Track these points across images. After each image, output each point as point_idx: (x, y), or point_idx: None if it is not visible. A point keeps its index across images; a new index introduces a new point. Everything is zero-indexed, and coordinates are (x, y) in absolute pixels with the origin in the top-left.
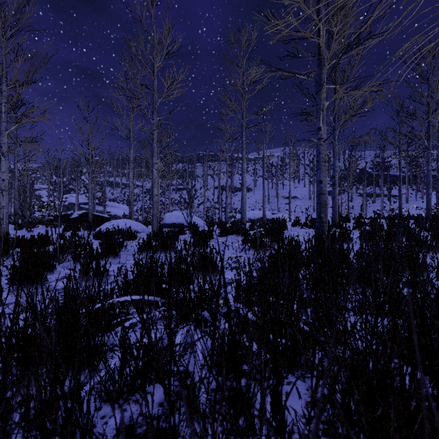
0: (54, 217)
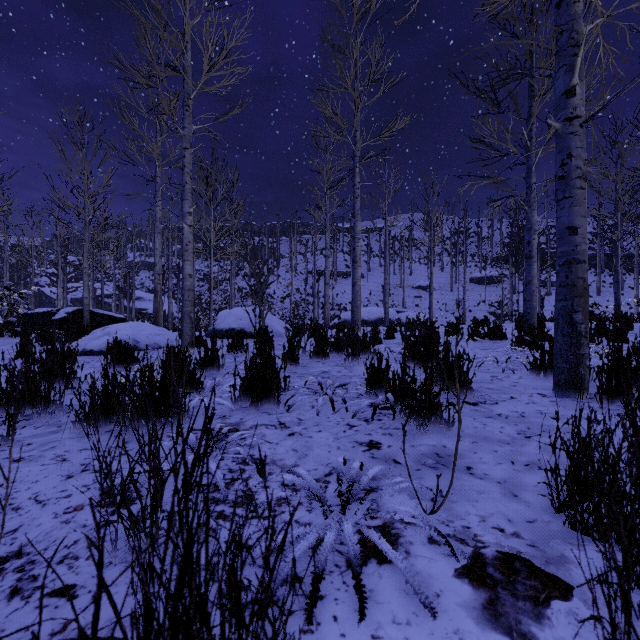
0: (28, 317)
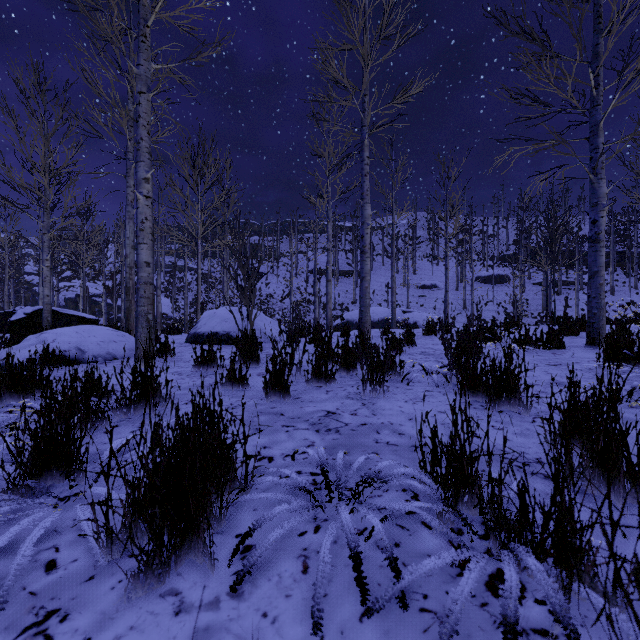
0: None
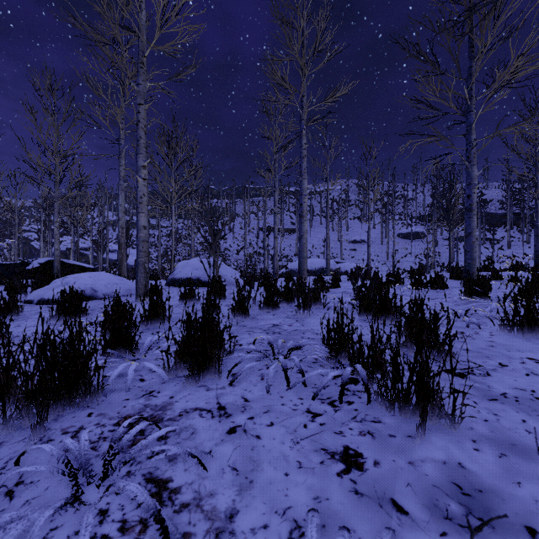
0: (7, 267)
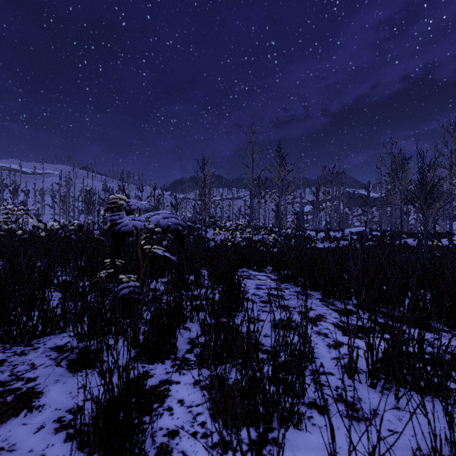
0: None
